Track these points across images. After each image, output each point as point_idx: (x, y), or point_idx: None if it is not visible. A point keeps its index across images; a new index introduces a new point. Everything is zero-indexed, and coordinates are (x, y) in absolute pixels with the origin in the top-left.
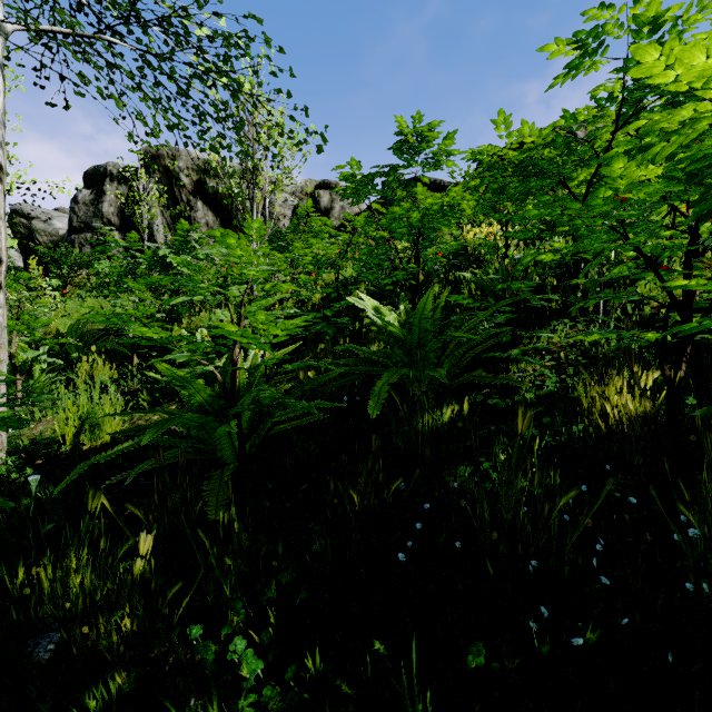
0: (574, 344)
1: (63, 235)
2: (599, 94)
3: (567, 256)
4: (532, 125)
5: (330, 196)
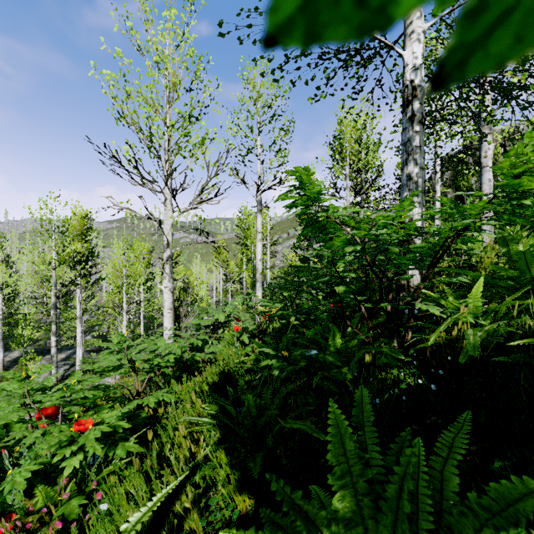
0: None
1: None
2: None
3: None
4: None
5: None
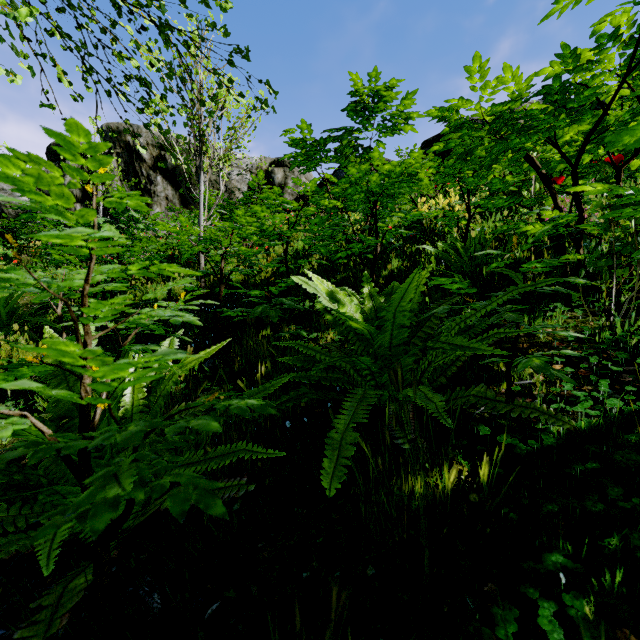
0: (588, 340)
1: None
2: (602, 28)
3: (559, 227)
4: (516, 70)
5: (284, 173)
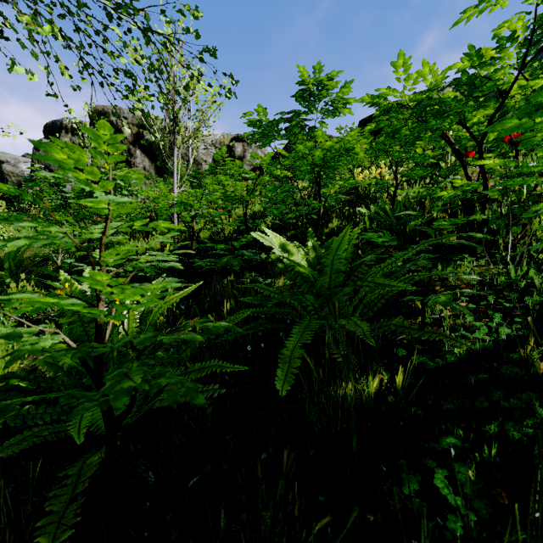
0: (488, 283)
1: (28, 176)
2: (502, 32)
3: (468, 193)
4: (432, 65)
5: (243, 147)
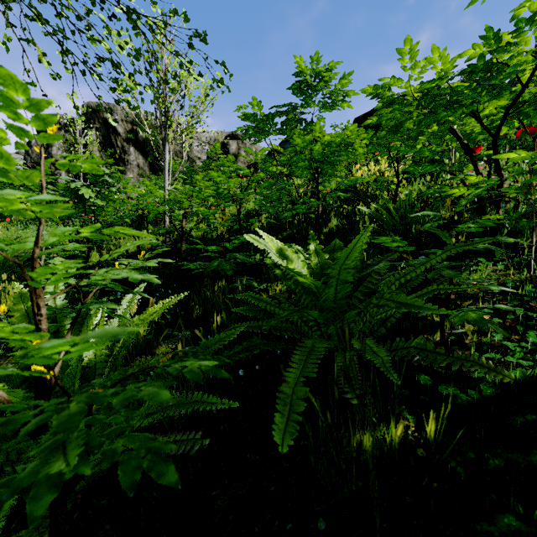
0: (512, 292)
1: None
2: (521, 13)
3: (482, 190)
4: (443, 51)
5: (238, 145)
